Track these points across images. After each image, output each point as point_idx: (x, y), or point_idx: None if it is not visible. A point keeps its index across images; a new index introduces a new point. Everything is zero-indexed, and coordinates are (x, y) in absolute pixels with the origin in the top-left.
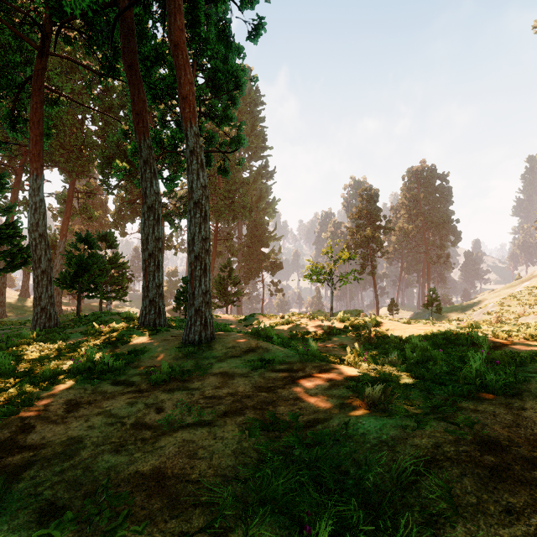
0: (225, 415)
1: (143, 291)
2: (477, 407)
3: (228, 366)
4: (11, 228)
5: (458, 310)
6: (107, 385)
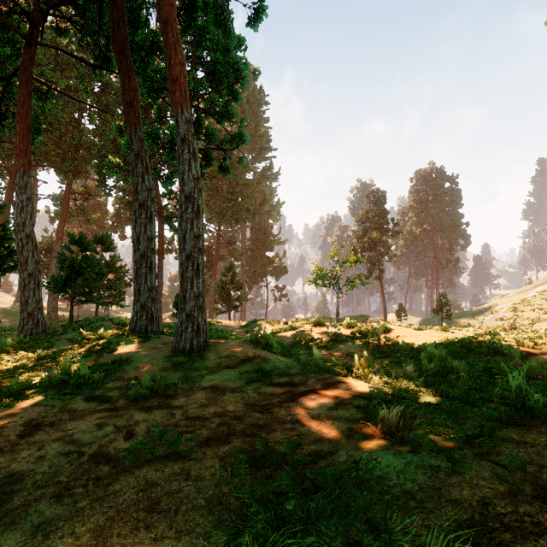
0: (206, 444)
1: (134, 295)
2: (524, 437)
3: (220, 378)
4: (1, 230)
5: (469, 315)
6: (80, 401)
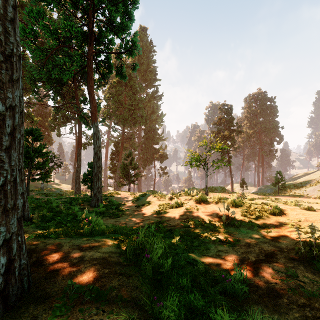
0: None
1: None
2: None
3: None
4: None
5: (292, 187)
6: None
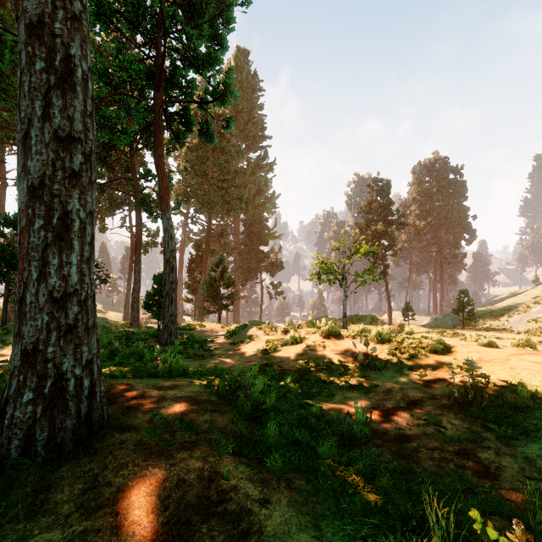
0: None
1: None
2: None
3: None
4: None
5: (487, 315)
6: None
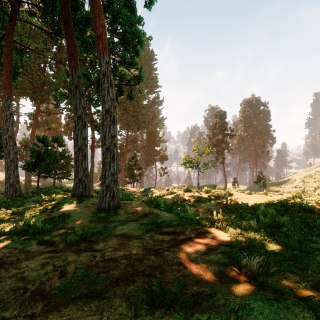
0: (116, 283)
1: (75, 173)
2: None
3: (127, 228)
4: None
5: (275, 184)
6: (34, 244)
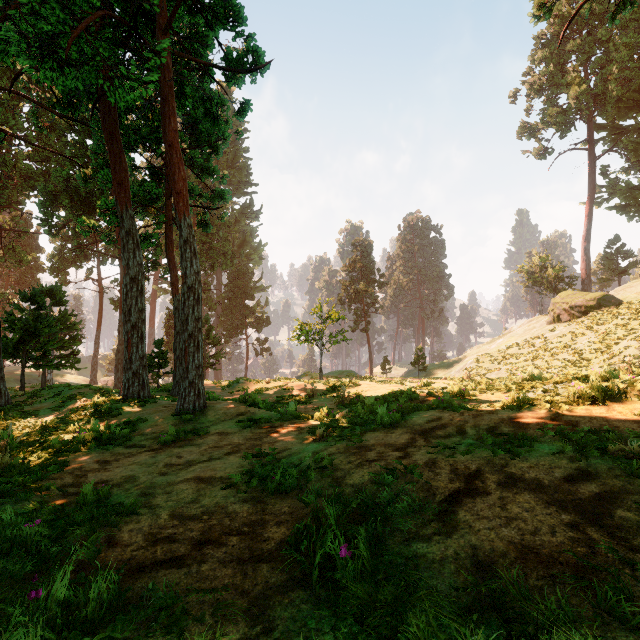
0: (228, 454)
1: (126, 363)
2: (372, 434)
3: (223, 427)
4: None
5: (444, 366)
6: (121, 449)
